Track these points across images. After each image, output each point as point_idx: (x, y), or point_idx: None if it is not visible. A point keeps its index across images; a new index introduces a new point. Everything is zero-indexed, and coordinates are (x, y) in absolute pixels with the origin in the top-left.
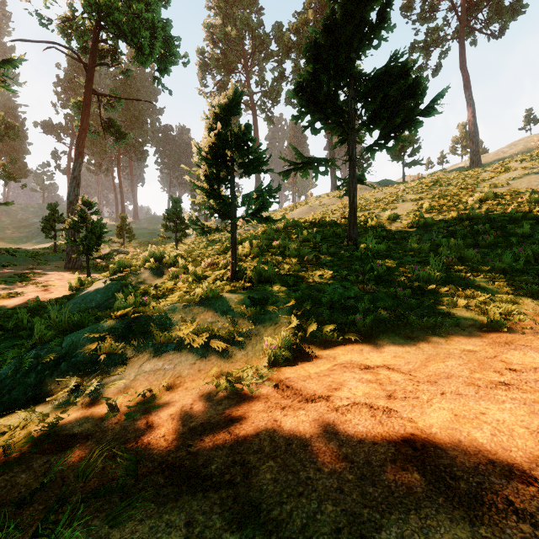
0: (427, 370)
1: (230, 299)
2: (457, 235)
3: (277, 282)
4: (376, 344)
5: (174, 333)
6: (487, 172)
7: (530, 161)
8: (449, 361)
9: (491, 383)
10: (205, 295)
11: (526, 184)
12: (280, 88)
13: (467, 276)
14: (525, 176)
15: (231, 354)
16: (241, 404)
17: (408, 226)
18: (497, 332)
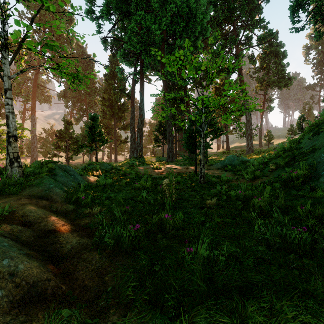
0: None
1: None
2: None
3: None
4: None
5: None
6: None
7: None
8: None
9: None
10: None
11: None
12: None
13: None
14: None
15: None
16: None
17: None
18: None
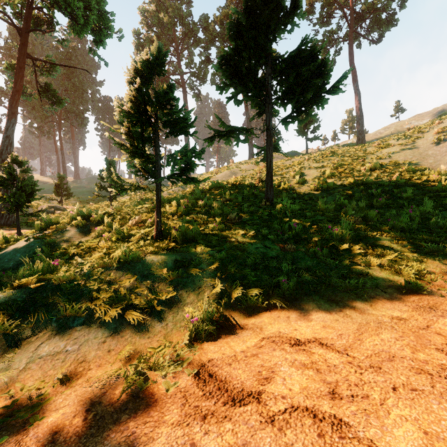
0: (364, 348)
1: (151, 261)
2: (355, 197)
3: (201, 242)
4: (303, 310)
5: (83, 305)
6: (372, 147)
7: (404, 139)
8: (383, 334)
9: (442, 369)
10: (123, 258)
11: (403, 157)
12: (206, 70)
13: (374, 235)
14: (401, 151)
15: (148, 326)
16: (151, 410)
17: (314, 189)
18: (416, 293)
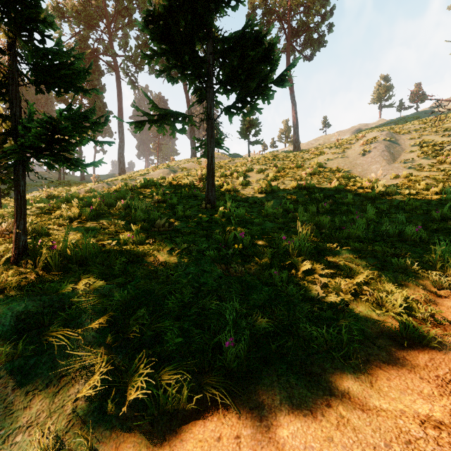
0: None
1: None
2: (300, 201)
3: (93, 269)
4: (263, 408)
5: None
6: (308, 154)
7: (335, 148)
8: None
9: None
10: None
11: (337, 164)
12: None
13: (334, 247)
14: (335, 158)
15: None
16: None
17: (258, 192)
18: (419, 346)
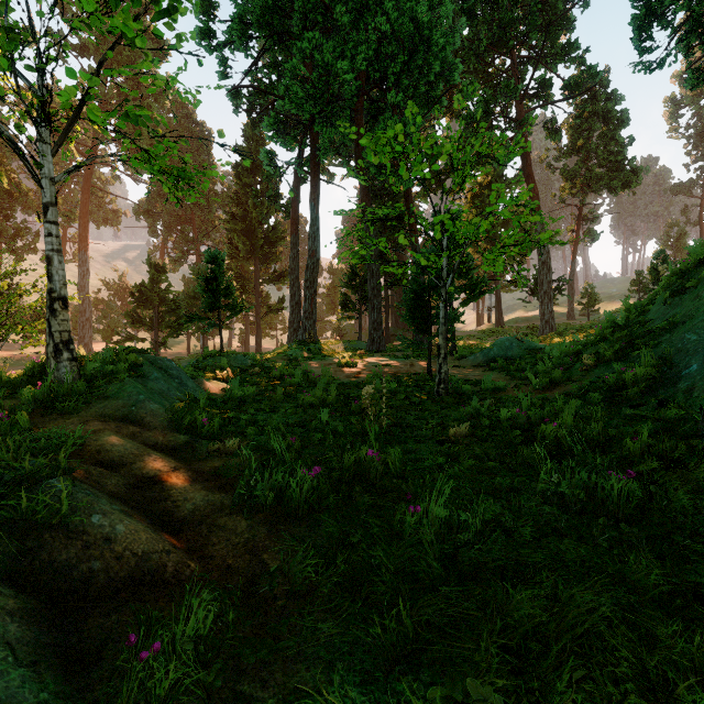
0: None
1: None
2: None
3: None
4: None
5: None
6: None
7: None
8: None
9: None
10: None
11: None
12: None
13: None
14: None
15: None
16: None
17: None
18: None
